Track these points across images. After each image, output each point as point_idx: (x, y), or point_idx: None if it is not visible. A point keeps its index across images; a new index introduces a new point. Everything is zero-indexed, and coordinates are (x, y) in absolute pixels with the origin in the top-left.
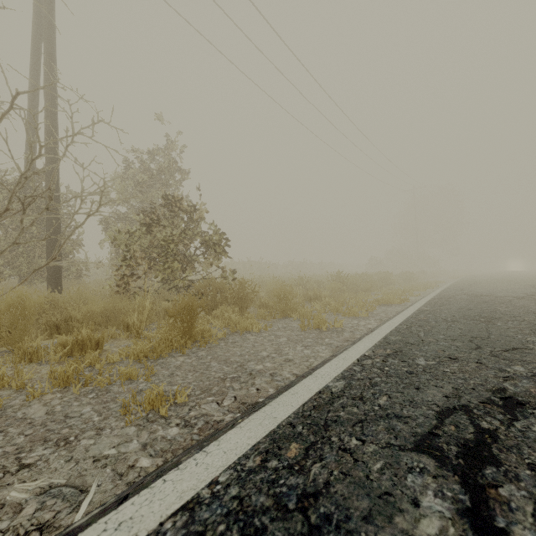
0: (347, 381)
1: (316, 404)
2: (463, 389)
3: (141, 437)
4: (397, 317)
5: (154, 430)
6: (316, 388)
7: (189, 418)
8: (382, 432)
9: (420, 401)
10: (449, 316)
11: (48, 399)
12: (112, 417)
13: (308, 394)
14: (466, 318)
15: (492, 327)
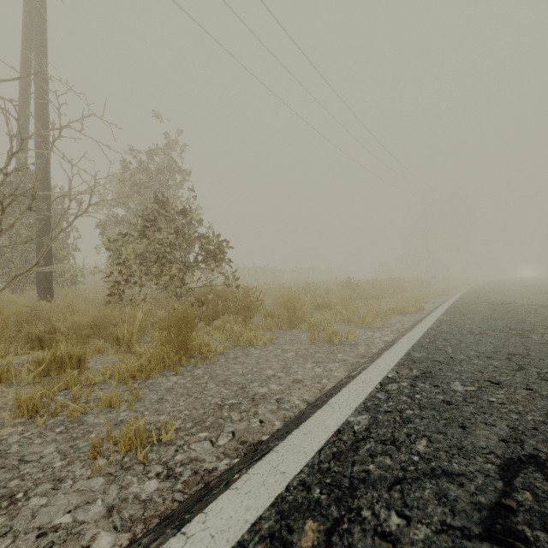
0: (371, 414)
1: (335, 450)
2: (522, 429)
3: (108, 494)
4: (416, 329)
5: (127, 484)
6: (333, 424)
7: (174, 464)
8: (431, 502)
9: (471, 448)
10: (474, 328)
11: (6, 435)
12: (78, 461)
13: (324, 433)
14: (494, 330)
15: (528, 342)
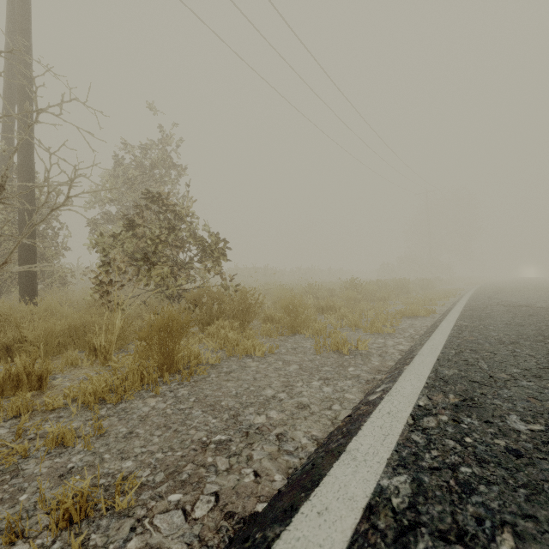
0: (412, 474)
1: None
2: None
3: None
4: (435, 336)
5: None
6: (360, 493)
7: None
8: None
9: None
10: (502, 336)
11: None
12: None
13: (349, 513)
14: (526, 339)
15: None
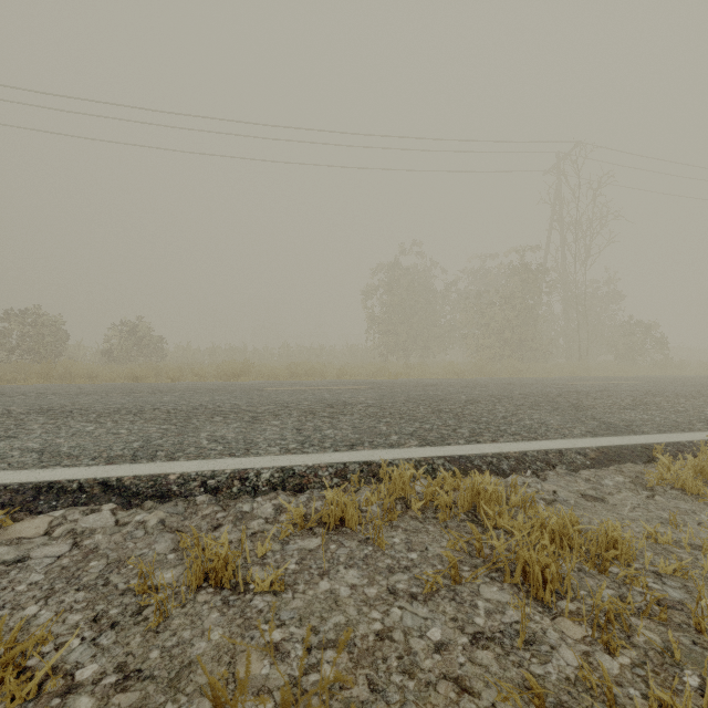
0: None
1: None
2: None
3: None
4: None
5: None
6: None
7: None
8: None
9: None
10: None
11: None
12: None
13: None
14: None
15: None
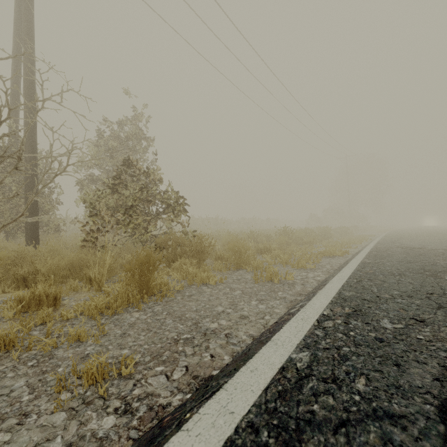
0: (311, 351)
1: (280, 388)
2: None
3: (68, 430)
4: (344, 270)
5: (86, 420)
6: (277, 361)
7: (132, 399)
8: None
9: (407, 387)
10: (394, 270)
11: None
12: (45, 395)
13: (270, 371)
14: (411, 271)
15: (442, 282)
